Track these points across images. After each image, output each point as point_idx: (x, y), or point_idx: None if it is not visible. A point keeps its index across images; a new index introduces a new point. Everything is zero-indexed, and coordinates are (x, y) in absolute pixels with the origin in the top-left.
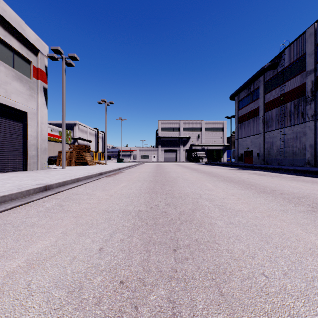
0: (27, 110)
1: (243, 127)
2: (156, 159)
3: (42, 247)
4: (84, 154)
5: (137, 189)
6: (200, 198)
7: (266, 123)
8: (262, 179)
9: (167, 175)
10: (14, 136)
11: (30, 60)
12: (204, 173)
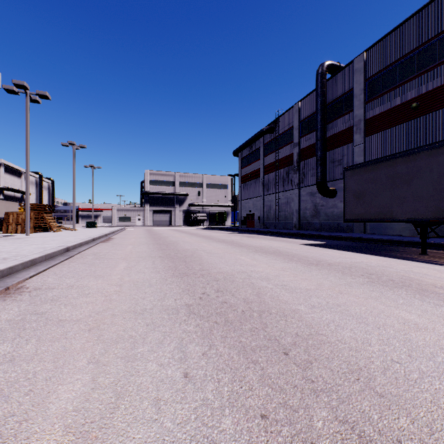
0: None
1: (246, 188)
2: (142, 222)
3: (125, 265)
4: (46, 217)
5: (147, 248)
6: (197, 250)
7: (265, 187)
8: (248, 239)
9: (167, 239)
10: None
11: None
12: (203, 237)
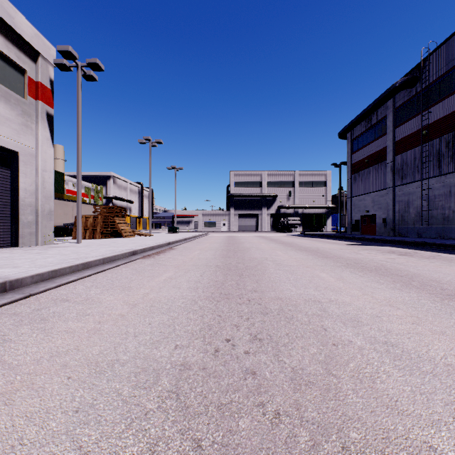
0: (17, 149)
1: (360, 180)
2: (227, 227)
3: None
4: (116, 221)
5: (190, 286)
6: (326, 315)
7: (397, 173)
8: (414, 263)
9: (246, 255)
10: None
11: (23, 69)
12: (307, 250)
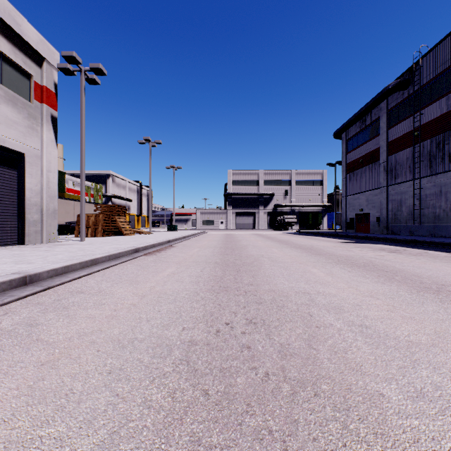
0: (24, 150)
1: (354, 179)
2: (224, 225)
3: None
4: (117, 219)
5: (192, 280)
6: (313, 304)
7: (390, 173)
8: (401, 259)
9: (243, 252)
10: (3, 190)
11: (29, 73)
12: (301, 248)
